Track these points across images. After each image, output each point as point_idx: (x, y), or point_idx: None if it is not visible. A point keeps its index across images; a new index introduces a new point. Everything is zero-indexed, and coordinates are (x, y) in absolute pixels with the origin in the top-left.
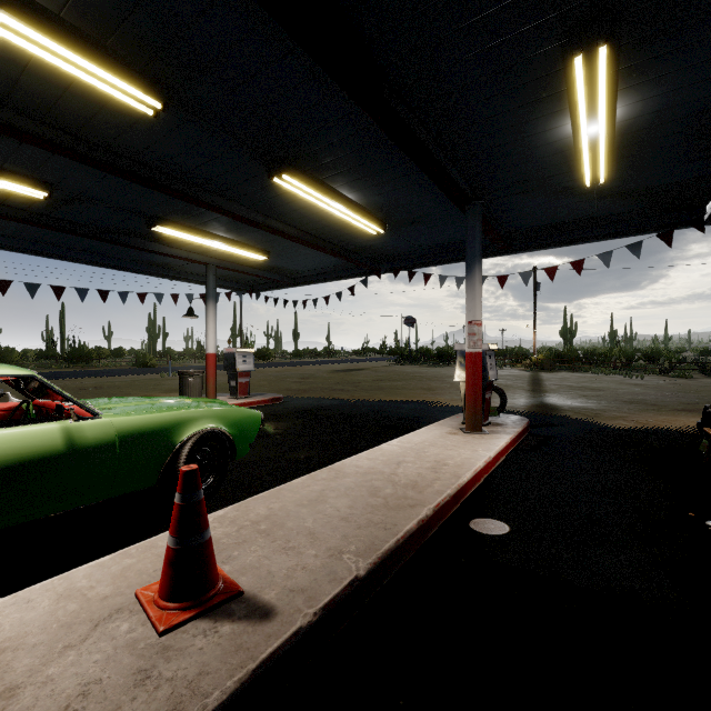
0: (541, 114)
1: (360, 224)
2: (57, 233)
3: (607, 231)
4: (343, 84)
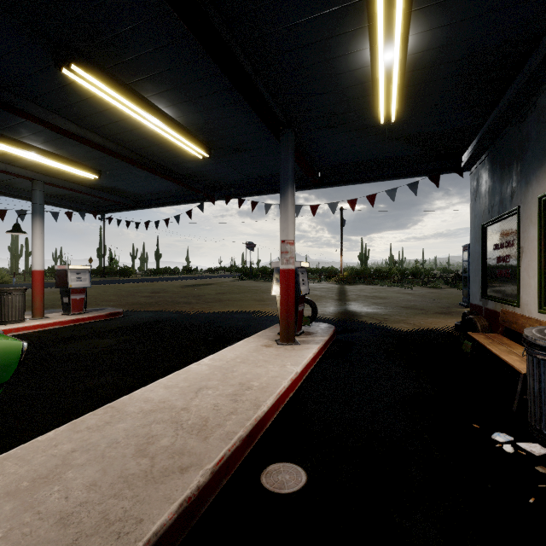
0: (343, 31)
1: (183, 145)
2: None
3: (393, 172)
4: None
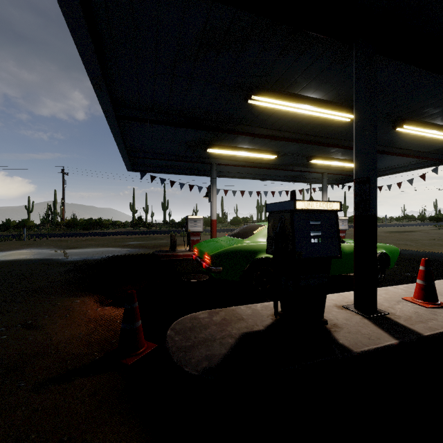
0: None
1: None
2: (262, 169)
3: None
4: None
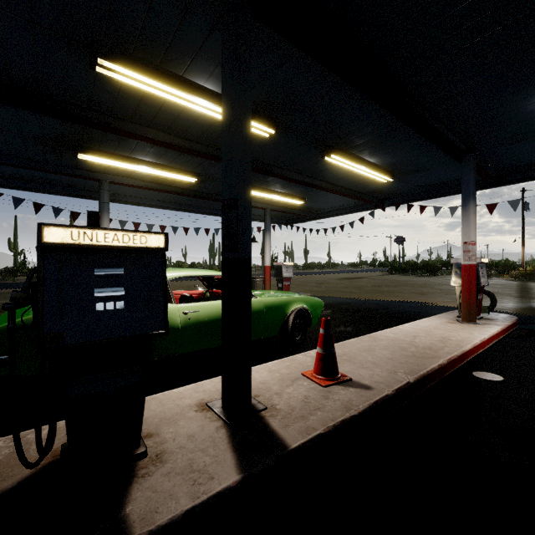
0: (529, 94)
1: (375, 177)
2: (188, 198)
3: None
4: (383, 106)
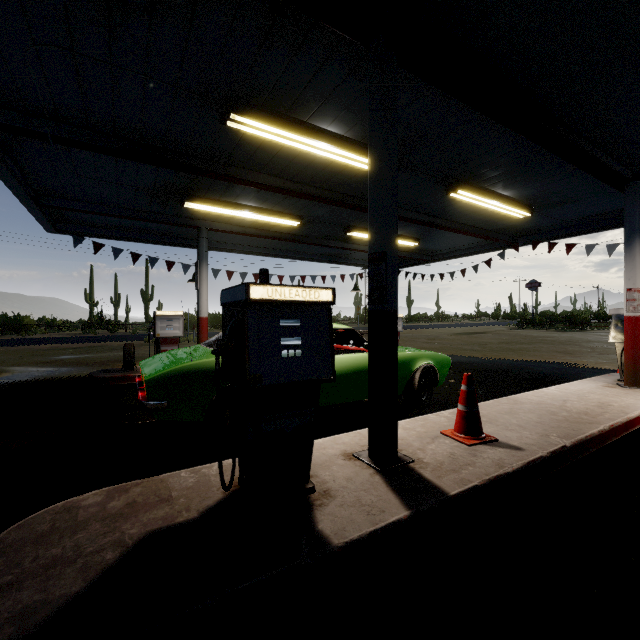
0: None
1: (509, 212)
2: (285, 242)
3: None
4: (528, 136)
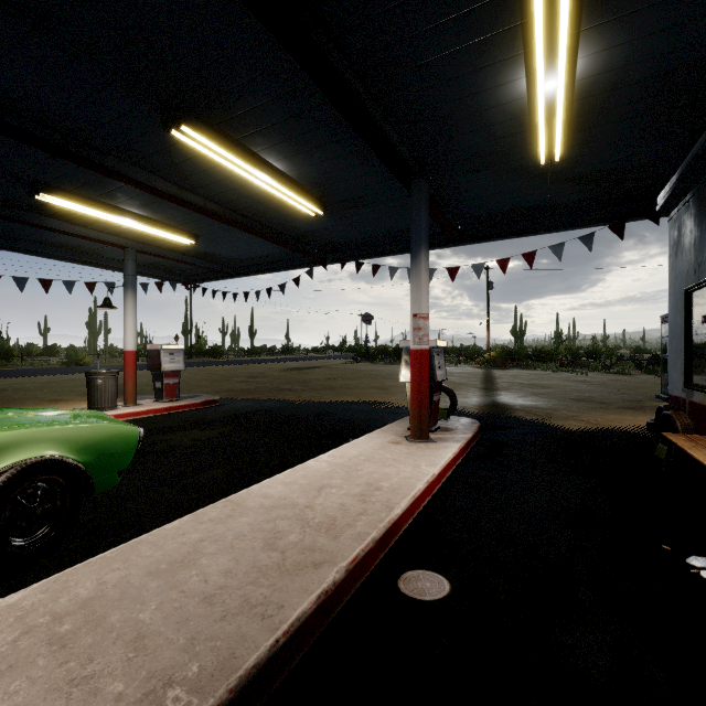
0: (492, 61)
1: (294, 202)
2: None
3: (559, 222)
4: None
